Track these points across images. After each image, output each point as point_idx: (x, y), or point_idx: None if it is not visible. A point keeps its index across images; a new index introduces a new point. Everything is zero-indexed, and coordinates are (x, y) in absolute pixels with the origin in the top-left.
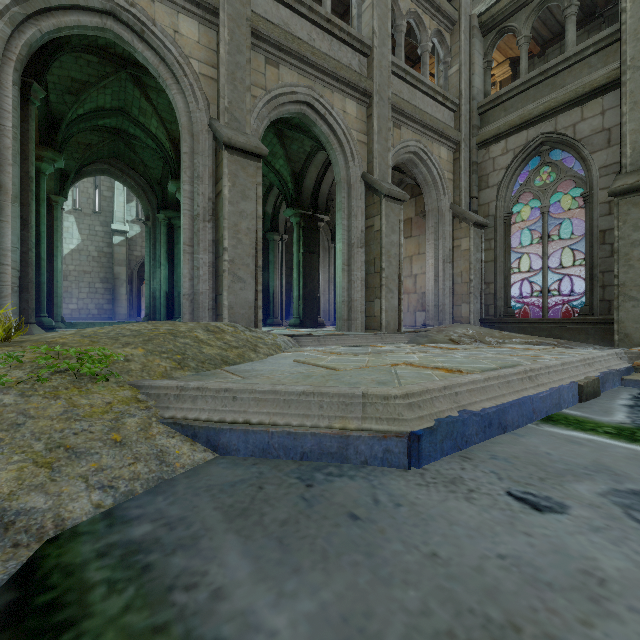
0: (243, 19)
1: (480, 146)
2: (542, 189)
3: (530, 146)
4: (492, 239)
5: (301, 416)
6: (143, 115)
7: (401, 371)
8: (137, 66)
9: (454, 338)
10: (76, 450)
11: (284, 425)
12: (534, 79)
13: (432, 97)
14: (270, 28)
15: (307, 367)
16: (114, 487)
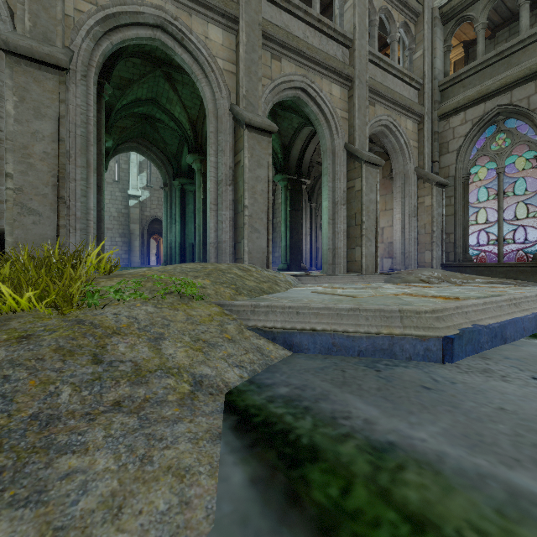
0: (256, 24)
1: (441, 118)
2: (498, 153)
3: (487, 116)
4: (452, 196)
5: (354, 325)
6: (169, 103)
7: (406, 299)
8: (170, 65)
9: (424, 279)
10: (209, 342)
11: (342, 331)
12: (491, 59)
13: (400, 78)
14: (276, 30)
15: (329, 295)
16: (243, 367)
